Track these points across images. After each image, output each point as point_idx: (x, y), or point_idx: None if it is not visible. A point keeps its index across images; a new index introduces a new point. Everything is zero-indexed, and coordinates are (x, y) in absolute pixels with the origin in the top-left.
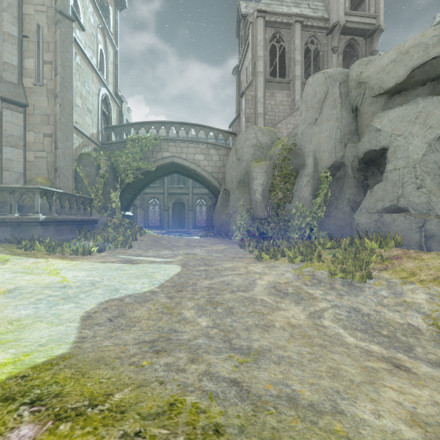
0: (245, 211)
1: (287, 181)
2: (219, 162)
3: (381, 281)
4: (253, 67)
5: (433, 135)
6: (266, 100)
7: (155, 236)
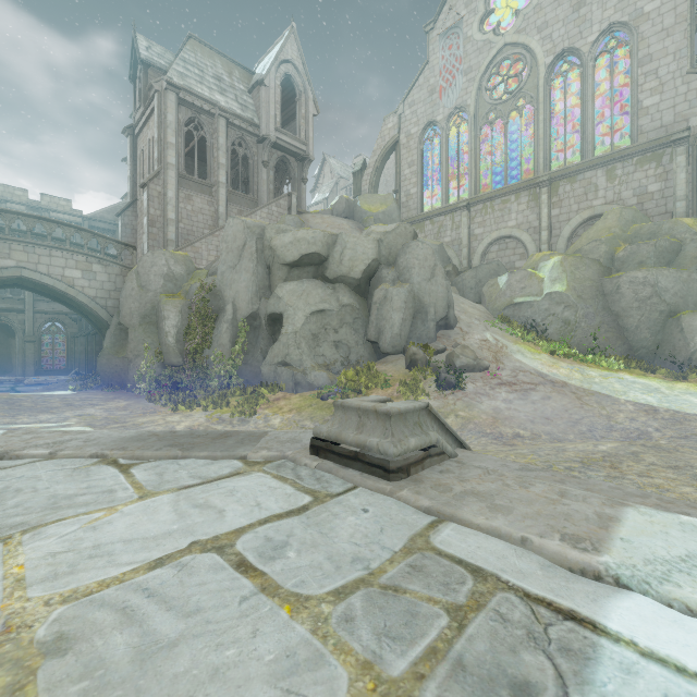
0: (152, 356)
1: (206, 324)
2: (109, 284)
3: (262, 415)
4: (161, 153)
5: (310, 310)
6: (180, 203)
7: (1, 397)
